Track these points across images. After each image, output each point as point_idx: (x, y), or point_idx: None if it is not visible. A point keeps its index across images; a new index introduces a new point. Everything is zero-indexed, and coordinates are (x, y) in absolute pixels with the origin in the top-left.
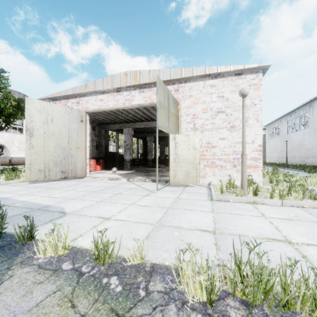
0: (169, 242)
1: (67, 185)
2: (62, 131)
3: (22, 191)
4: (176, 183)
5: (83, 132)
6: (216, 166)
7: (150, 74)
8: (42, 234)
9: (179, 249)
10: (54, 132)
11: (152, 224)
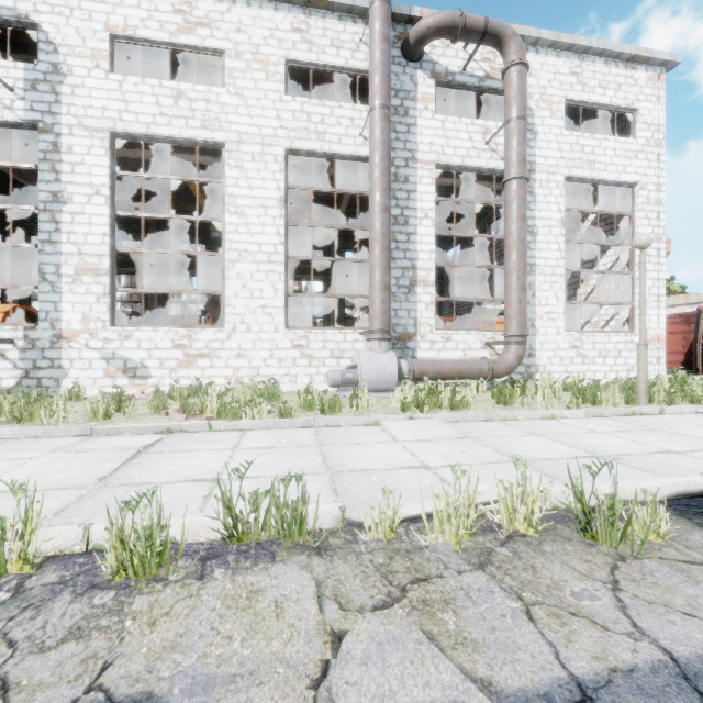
0: None
1: None
2: None
3: None
4: None
5: None
6: None
7: (697, 296)
8: None
9: None
10: None
11: None
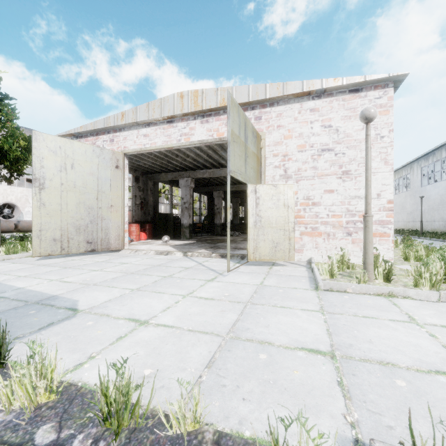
0: (249, 377)
1: (93, 262)
2: (88, 182)
3: (24, 272)
4: (258, 260)
5: (120, 183)
6: (320, 233)
7: (218, 94)
8: (25, 352)
9: (275, 417)
10: (75, 183)
11: (219, 335)
